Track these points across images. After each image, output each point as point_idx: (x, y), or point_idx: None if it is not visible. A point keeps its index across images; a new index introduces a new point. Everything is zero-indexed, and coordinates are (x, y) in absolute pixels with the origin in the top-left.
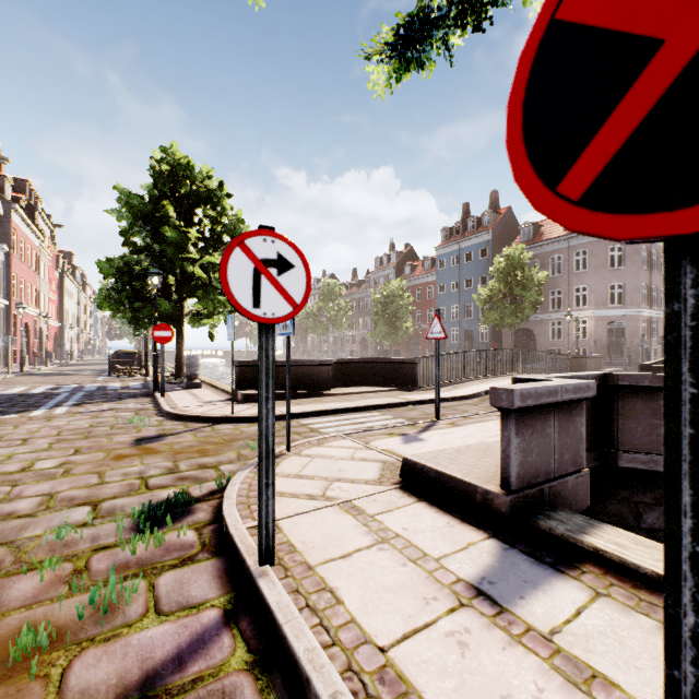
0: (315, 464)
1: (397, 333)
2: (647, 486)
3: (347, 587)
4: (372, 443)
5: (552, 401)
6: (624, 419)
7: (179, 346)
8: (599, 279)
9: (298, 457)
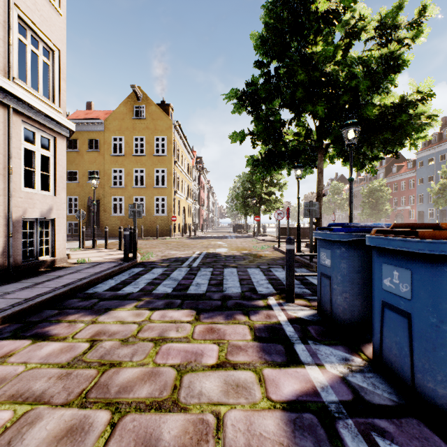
0: None
1: (377, 213)
2: None
3: None
4: None
5: None
6: None
7: (259, 222)
8: None
9: None
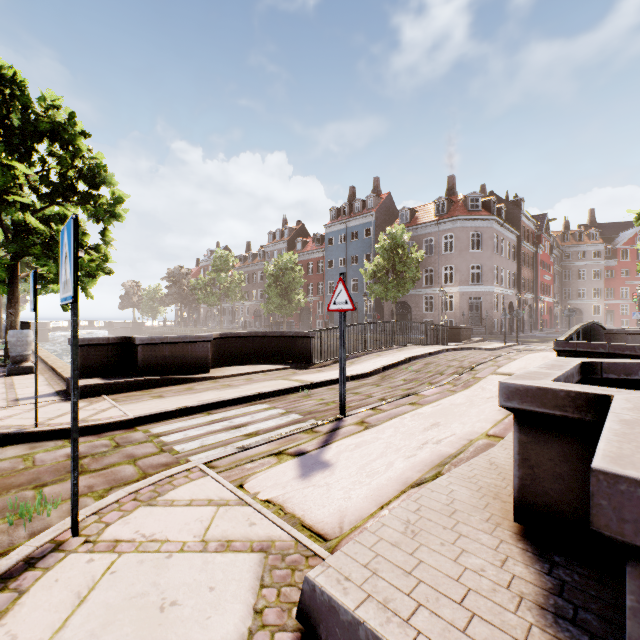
0: (110, 586)
1: (289, 305)
2: None
3: None
4: (250, 484)
5: None
6: None
7: (11, 318)
8: (462, 260)
9: (86, 554)
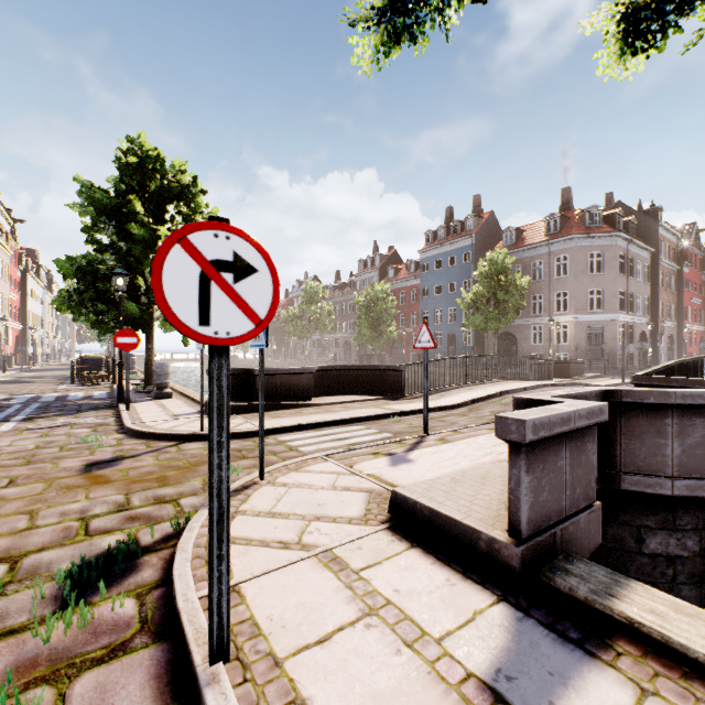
0: (291, 497)
1: (380, 337)
2: (649, 509)
3: (325, 696)
4: (357, 467)
5: (565, 430)
6: (627, 439)
7: (149, 352)
8: (579, 284)
9: (272, 486)
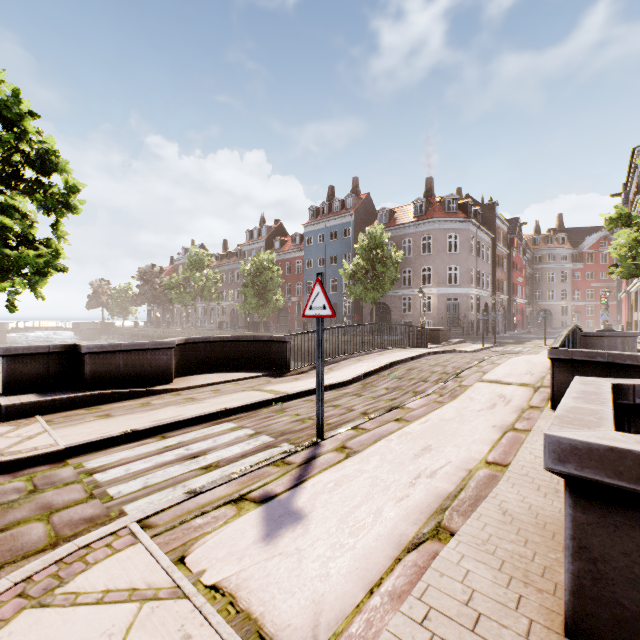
0: None
1: (267, 305)
2: None
3: None
4: (194, 557)
5: None
6: None
7: None
8: (440, 261)
9: None
